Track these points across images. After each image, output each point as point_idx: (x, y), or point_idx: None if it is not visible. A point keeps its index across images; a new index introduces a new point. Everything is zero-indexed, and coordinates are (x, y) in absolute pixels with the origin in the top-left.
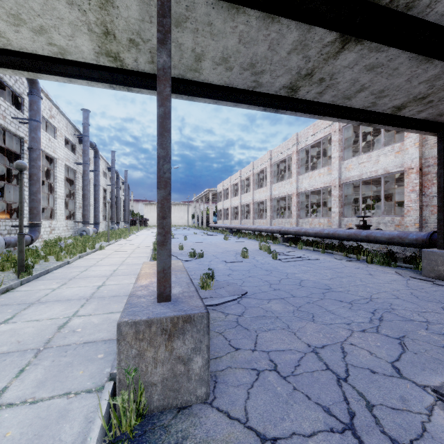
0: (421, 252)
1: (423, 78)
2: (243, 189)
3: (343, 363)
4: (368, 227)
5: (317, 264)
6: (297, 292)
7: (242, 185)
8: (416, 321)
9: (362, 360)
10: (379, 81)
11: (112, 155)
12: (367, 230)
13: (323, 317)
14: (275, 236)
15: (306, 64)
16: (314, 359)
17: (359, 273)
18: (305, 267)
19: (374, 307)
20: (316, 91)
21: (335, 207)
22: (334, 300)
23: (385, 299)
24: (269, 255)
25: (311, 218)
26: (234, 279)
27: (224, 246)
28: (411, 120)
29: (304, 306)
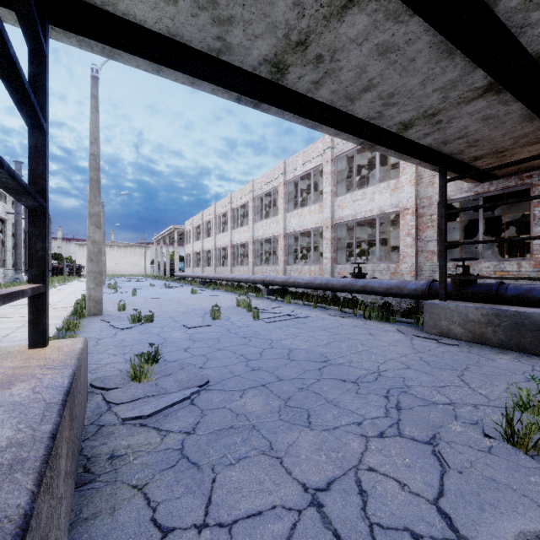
0: (416, 303)
1: (439, 82)
2: (218, 228)
3: (366, 526)
4: (363, 276)
5: (309, 324)
6: (284, 371)
7: (218, 223)
8: (440, 404)
9: (393, 507)
10: (391, 77)
11: (17, 168)
12: (363, 279)
13: (323, 415)
14: (258, 288)
15: (299, 21)
16: (316, 525)
17: (359, 334)
18: (295, 329)
19: (387, 386)
20: (311, 79)
21: (327, 251)
22: (335, 379)
23: (395, 371)
24: (249, 314)
25: (301, 265)
26: (193, 357)
27: (189, 303)
28: (416, 145)
29: (296, 398)
